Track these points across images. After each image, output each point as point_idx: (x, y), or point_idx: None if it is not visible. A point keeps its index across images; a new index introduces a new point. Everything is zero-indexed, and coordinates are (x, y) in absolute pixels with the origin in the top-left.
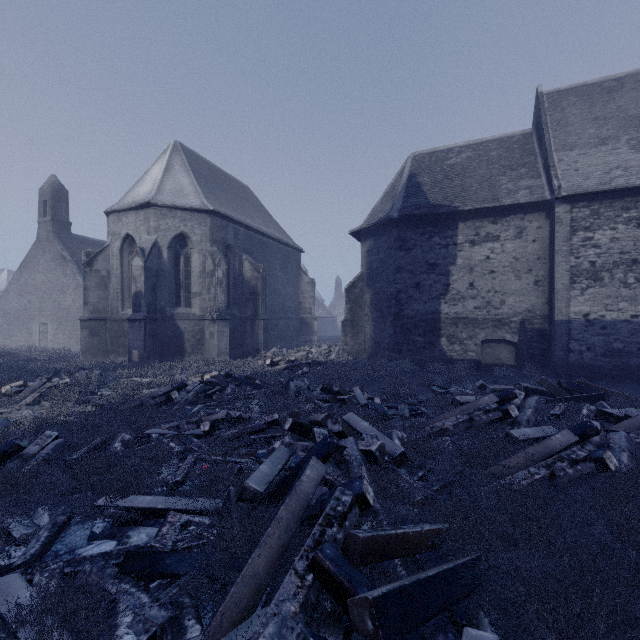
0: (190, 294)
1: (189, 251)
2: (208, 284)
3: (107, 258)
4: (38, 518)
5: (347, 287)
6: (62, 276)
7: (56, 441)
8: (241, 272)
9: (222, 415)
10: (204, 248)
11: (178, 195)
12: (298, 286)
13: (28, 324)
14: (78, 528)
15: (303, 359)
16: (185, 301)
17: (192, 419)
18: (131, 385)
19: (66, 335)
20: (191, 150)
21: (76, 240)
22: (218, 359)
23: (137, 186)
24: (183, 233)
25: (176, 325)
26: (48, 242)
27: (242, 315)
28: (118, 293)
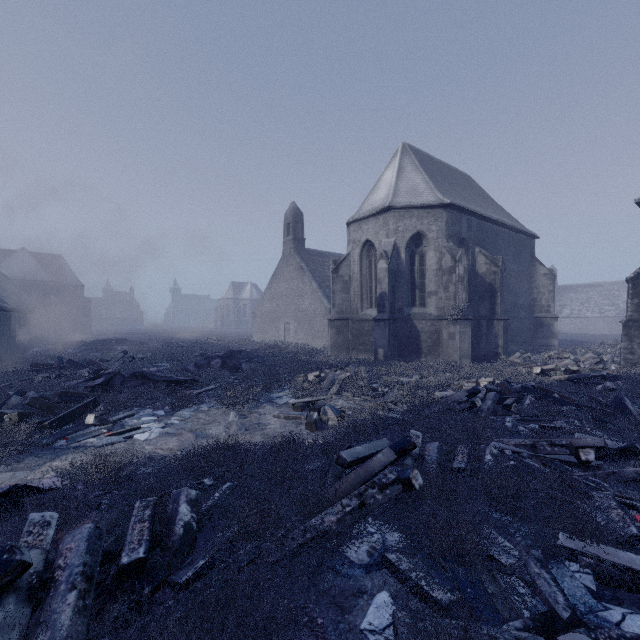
0: (424, 293)
1: (423, 250)
2: (445, 282)
3: (349, 264)
4: (495, 540)
5: (633, 275)
6: (301, 284)
7: (434, 444)
8: (473, 267)
9: (596, 442)
10: (440, 245)
11: (412, 195)
12: (531, 279)
13: (276, 323)
14: (558, 572)
15: (585, 370)
16: (419, 301)
17: (556, 441)
18: (408, 384)
19: (304, 332)
20: (416, 148)
21: (308, 253)
22: (460, 362)
23: (372, 194)
24: (419, 232)
25: (413, 325)
26: (290, 257)
27: (474, 314)
28: (358, 295)
